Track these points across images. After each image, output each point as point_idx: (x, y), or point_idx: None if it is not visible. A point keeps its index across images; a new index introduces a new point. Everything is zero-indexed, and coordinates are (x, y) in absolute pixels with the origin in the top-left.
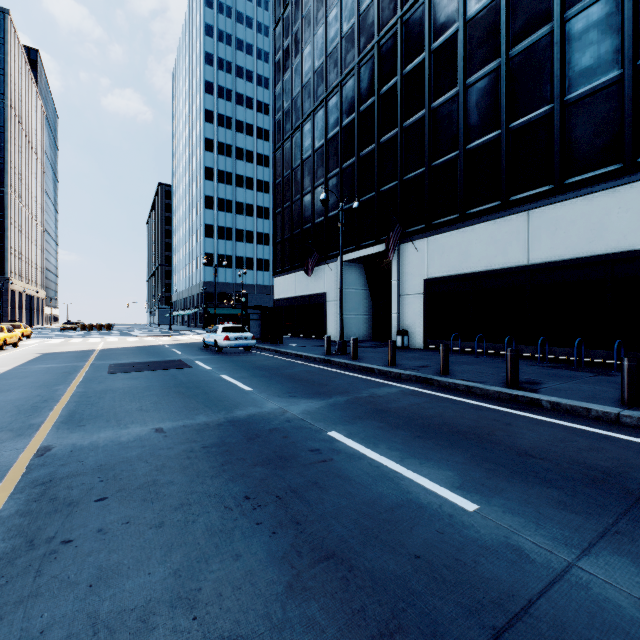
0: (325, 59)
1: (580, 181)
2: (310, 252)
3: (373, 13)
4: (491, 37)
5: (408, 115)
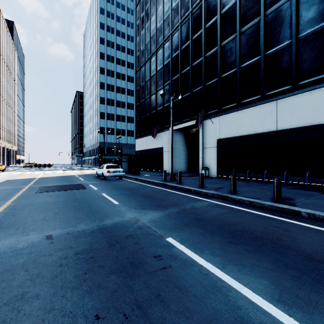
0: (163, 22)
1: (307, 83)
2: (155, 125)
3: None
4: (255, 4)
5: (208, 50)
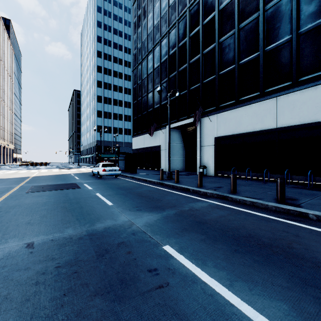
0: (160, 19)
1: (308, 79)
2: (152, 123)
3: None
4: None
5: (206, 47)
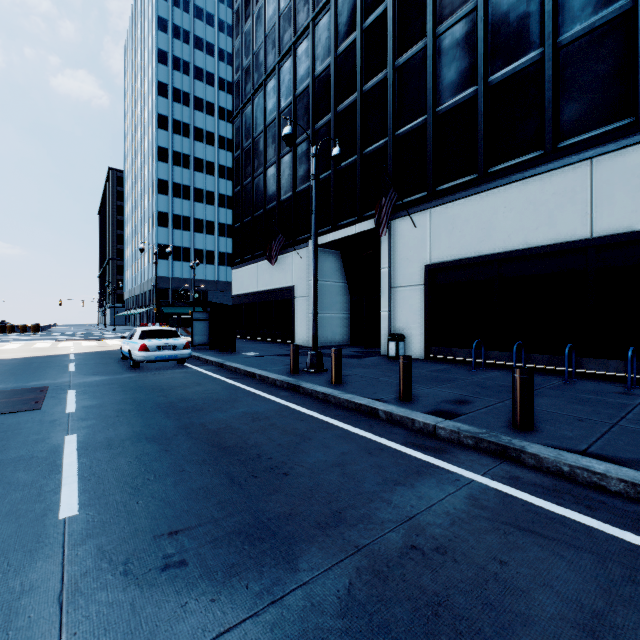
0: None
1: None
2: (273, 234)
3: None
4: None
5: (402, 48)
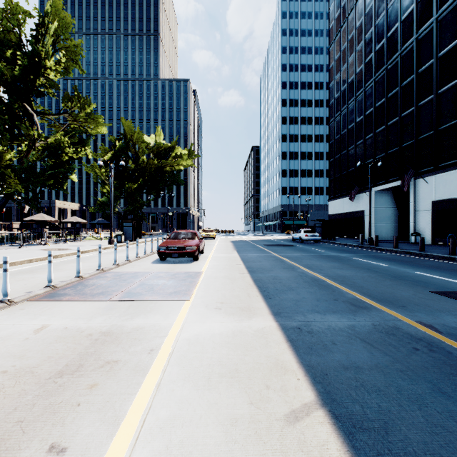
0: (363, 66)
1: None
2: (352, 187)
3: (397, 36)
4: None
5: (421, 99)
